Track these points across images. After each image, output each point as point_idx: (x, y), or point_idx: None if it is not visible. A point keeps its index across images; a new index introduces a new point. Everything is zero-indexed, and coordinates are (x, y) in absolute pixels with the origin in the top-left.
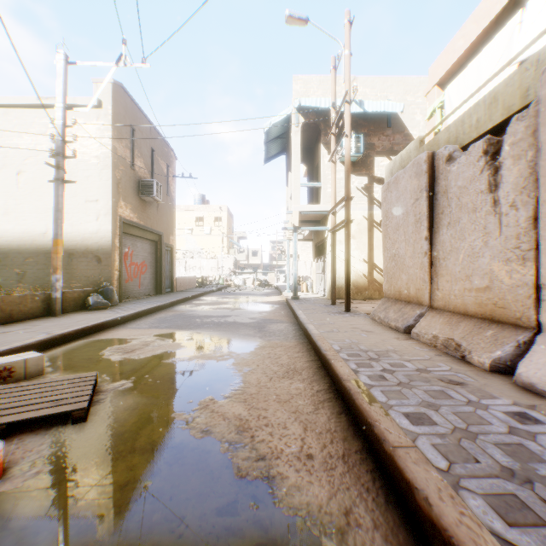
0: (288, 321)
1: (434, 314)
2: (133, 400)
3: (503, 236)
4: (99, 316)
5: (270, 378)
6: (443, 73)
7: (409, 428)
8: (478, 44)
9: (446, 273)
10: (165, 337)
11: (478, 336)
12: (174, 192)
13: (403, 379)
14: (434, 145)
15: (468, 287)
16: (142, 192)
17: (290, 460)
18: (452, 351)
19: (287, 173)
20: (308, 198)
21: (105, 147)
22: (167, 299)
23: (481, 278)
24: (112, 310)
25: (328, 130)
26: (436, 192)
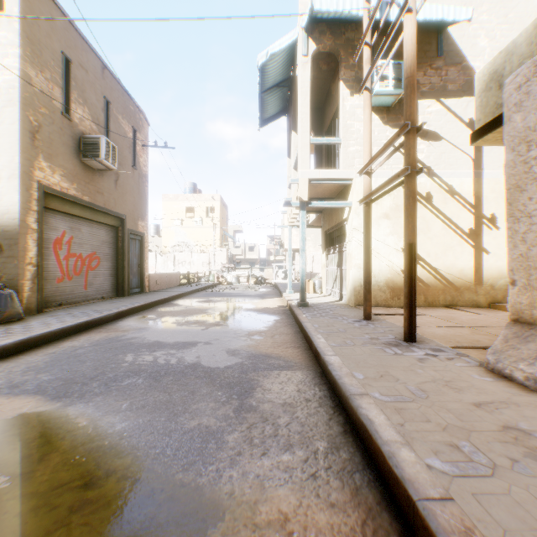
0: (301, 361)
1: None
2: None
3: None
4: None
5: None
6: None
7: None
8: None
9: None
10: None
11: None
12: (145, 166)
13: None
14: None
15: None
16: (85, 153)
17: None
18: None
19: (289, 140)
20: None
21: (9, 72)
22: (118, 307)
23: None
24: None
25: (351, 61)
26: None
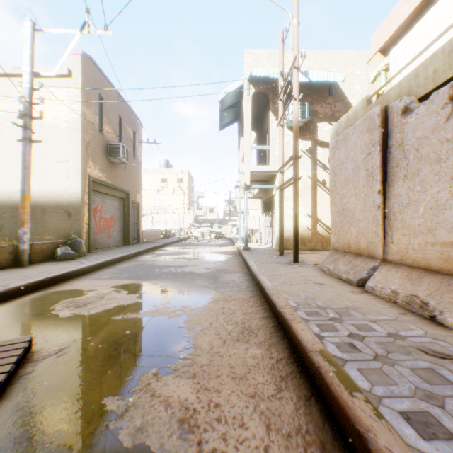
0: (241, 271)
1: (389, 267)
2: (63, 375)
3: None
4: (63, 267)
5: (223, 341)
6: (385, 40)
7: (421, 446)
8: (422, 8)
9: (402, 226)
10: (122, 288)
11: (448, 294)
12: (140, 156)
13: (378, 349)
14: (383, 102)
15: (431, 240)
16: (110, 154)
17: None
18: (417, 309)
19: (239, 139)
20: (257, 161)
21: (75, 112)
22: (132, 250)
23: (448, 232)
24: (78, 260)
25: (276, 98)
26: (389, 145)
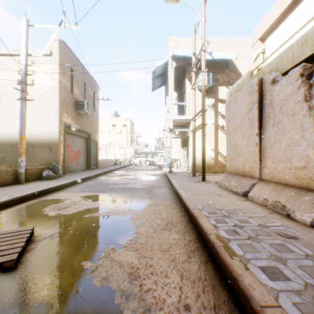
0: (166, 187)
1: (263, 184)
2: (55, 249)
3: None
4: (48, 184)
5: (155, 230)
6: (263, 32)
7: (268, 284)
8: (287, 12)
9: (271, 157)
10: (88, 198)
11: (298, 200)
12: (98, 108)
13: (251, 233)
14: (260, 75)
15: (289, 166)
16: (78, 108)
17: (171, 311)
18: (279, 210)
19: (166, 97)
20: (178, 112)
21: (54, 80)
22: (93, 173)
23: (299, 160)
24: (57, 179)
25: (190, 70)
26: (263, 104)
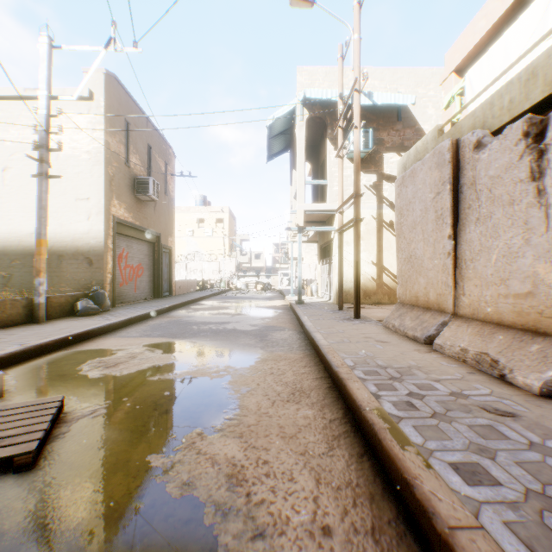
0: (293, 328)
1: (460, 323)
2: (102, 434)
3: (551, 232)
4: (86, 324)
5: (272, 402)
6: (461, 58)
7: (464, 491)
8: (502, 24)
9: (474, 276)
10: (156, 347)
11: (519, 351)
12: (173, 191)
13: (437, 407)
14: (456, 133)
15: (504, 292)
16: (138, 190)
17: (299, 537)
18: (487, 368)
19: (291, 172)
20: (313, 197)
21: (97, 141)
22: (164, 304)
23: (521, 282)
24: (102, 316)
25: (335, 124)
26: (461, 184)
